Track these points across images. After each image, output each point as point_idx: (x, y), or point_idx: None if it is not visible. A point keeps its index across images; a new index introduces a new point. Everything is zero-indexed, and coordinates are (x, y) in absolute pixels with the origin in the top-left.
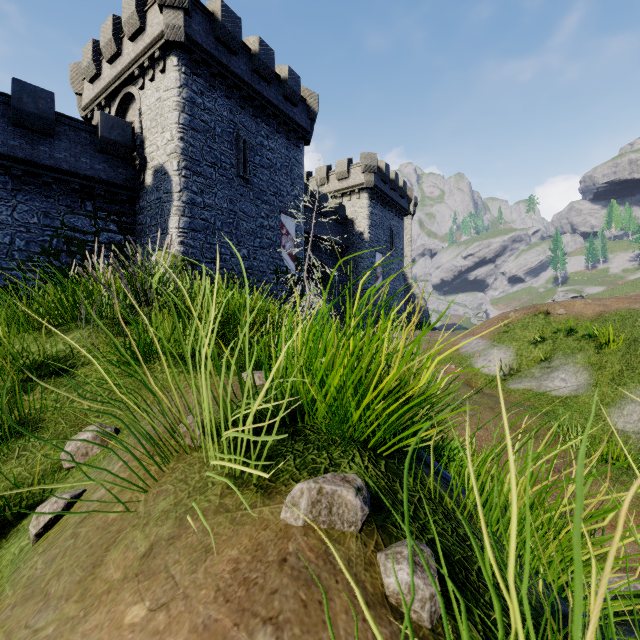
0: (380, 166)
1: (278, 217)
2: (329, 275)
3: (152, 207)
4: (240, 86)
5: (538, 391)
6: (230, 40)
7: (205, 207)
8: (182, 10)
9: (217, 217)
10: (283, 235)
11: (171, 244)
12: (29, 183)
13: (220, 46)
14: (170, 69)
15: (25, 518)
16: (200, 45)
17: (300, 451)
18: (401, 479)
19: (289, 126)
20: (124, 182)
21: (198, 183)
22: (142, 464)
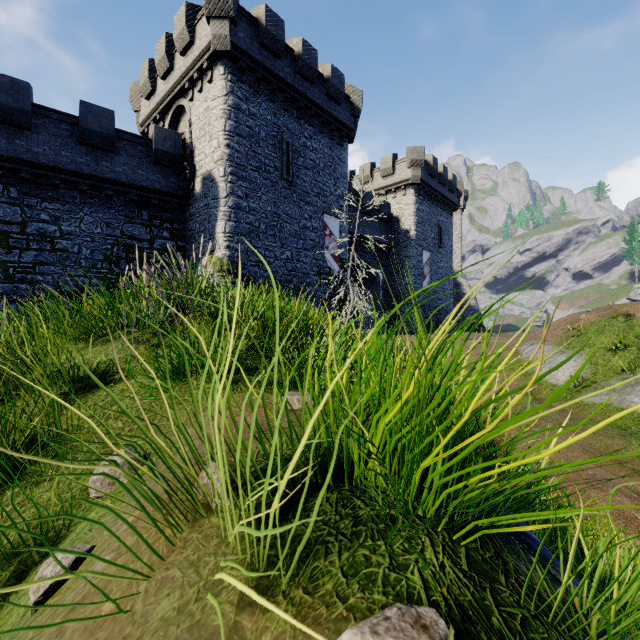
0: (427, 160)
1: (321, 218)
2: (373, 275)
3: (201, 213)
4: (283, 89)
5: (620, 406)
6: (274, 44)
7: (250, 211)
8: (228, 19)
9: (261, 220)
10: (326, 236)
11: (218, 248)
12: (94, 196)
13: (264, 51)
14: (217, 78)
15: (46, 556)
16: (245, 52)
17: (347, 537)
18: (491, 582)
19: (332, 125)
20: (176, 191)
21: (243, 188)
22: (145, 539)
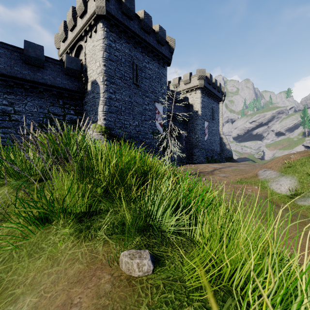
0: (207, 76)
1: (154, 104)
2: (180, 133)
3: (90, 101)
4: (134, 36)
5: None
6: (129, 12)
7: (116, 100)
8: None
9: (122, 105)
10: (156, 113)
11: (99, 120)
12: (33, 92)
13: (124, 16)
14: (99, 30)
15: None
16: (114, 16)
17: None
18: None
19: (159, 56)
20: (77, 89)
21: (113, 88)
22: None
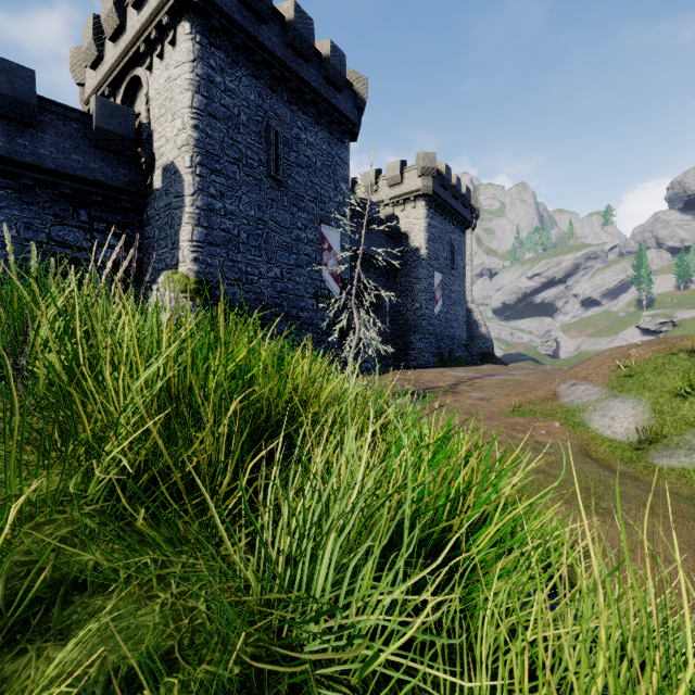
0: (439, 169)
1: (318, 228)
2: (379, 299)
3: (161, 216)
4: (271, 63)
5: None
6: (258, 2)
7: (226, 215)
8: None
9: (242, 227)
10: (324, 250)
11: (182, 261)
12: (5, 186)
13: (245, 10)
14: (181, 38)
15: None
16: (219, 7)
17: None
18: None
19: (332, 116)
20: (127, 185)
21: (217, 184)
22: None
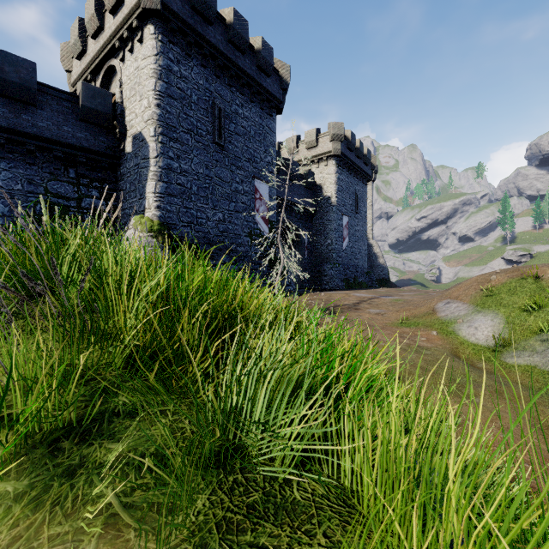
0: (346, 135)
1: (252, 182)
2: (299, 237)
3: (131, 173)
4: (215, 55)
5: (546, 369)
6: (205, 9)
7: (181, 172)
8: None
9: (193, 182)
10: (257, 199)
11: (148, 208)
12: (13, 151)
13: (196, 15)
14: (147, 38)
15: None
16: (176, 13)
17: None
18: None
19: (262, 95)
20: (105, 150)
21: (174, 149)
22: None
